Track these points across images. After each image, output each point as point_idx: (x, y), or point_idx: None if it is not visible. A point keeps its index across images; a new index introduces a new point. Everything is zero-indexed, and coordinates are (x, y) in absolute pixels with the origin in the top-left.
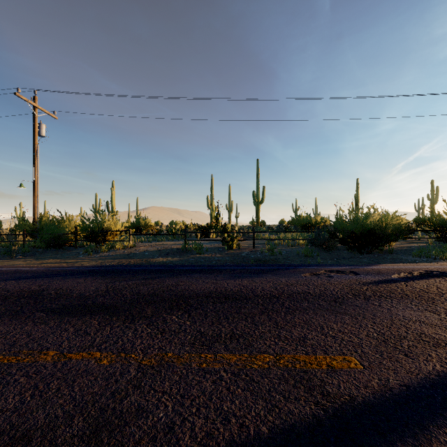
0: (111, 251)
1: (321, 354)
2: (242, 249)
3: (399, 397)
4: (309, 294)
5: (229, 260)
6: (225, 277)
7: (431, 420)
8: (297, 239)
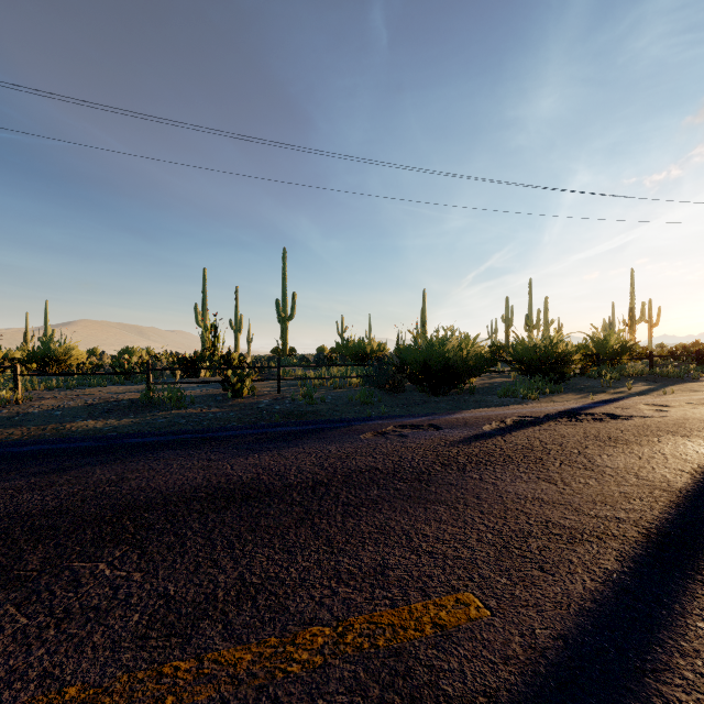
0: None
1: (418, 599)
2: (258, 396)
3: (560, 669)
4: (377, 471)
5: (236, 417)
6: (227, 453)
7: None
8: (348, 376)
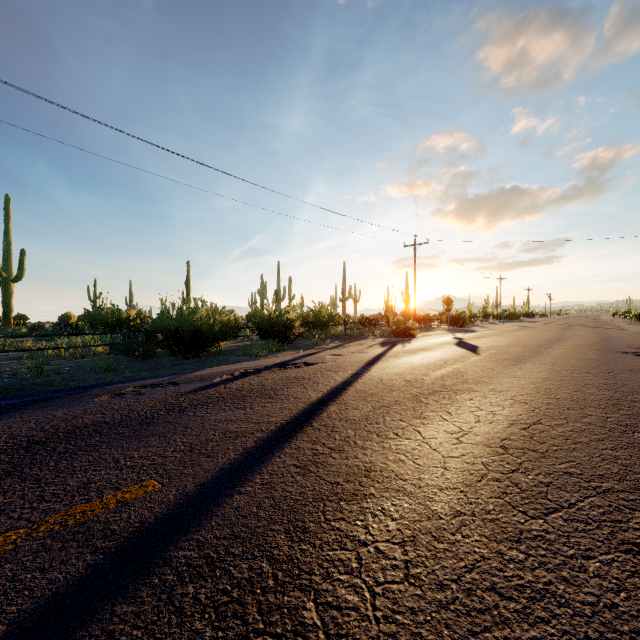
0: None
1: (111, 493)
2: None
3: (193, 498)
4: (103, 424)
5: None
6: None
7: (215, 503)
8: (92, 345)
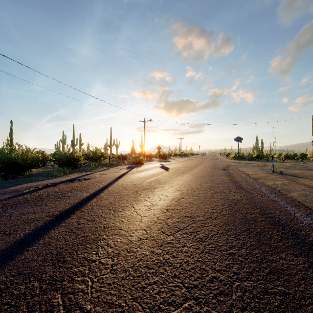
0: None
1: None
2: None
3: None
4: None
5: None
6: None
7: (10, 259)
8: None
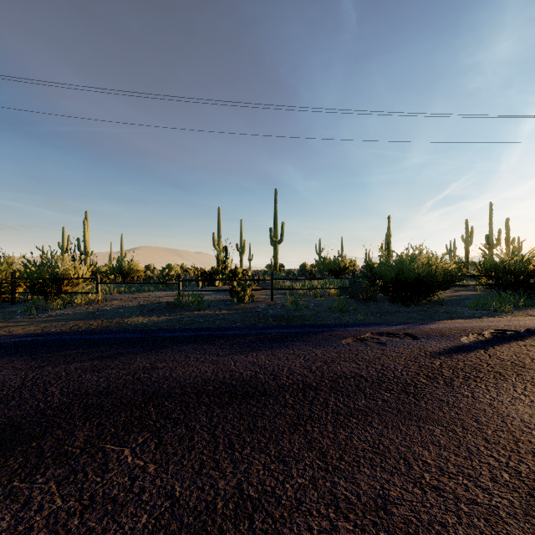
0: (68, 307)
1: None
2: (256, 302)
3: None
4: (362, 379)
5: (239, 318)
6: (231, 350)
7: None
8: (327, 287)
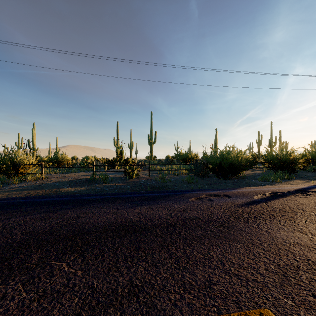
0: (23, 182)
1: (235, 310)
2: (140, 178)
3: None
4: (199, 220)
5: (130, 188)
6: (125, 206)
7: None
8: (181, 169)
